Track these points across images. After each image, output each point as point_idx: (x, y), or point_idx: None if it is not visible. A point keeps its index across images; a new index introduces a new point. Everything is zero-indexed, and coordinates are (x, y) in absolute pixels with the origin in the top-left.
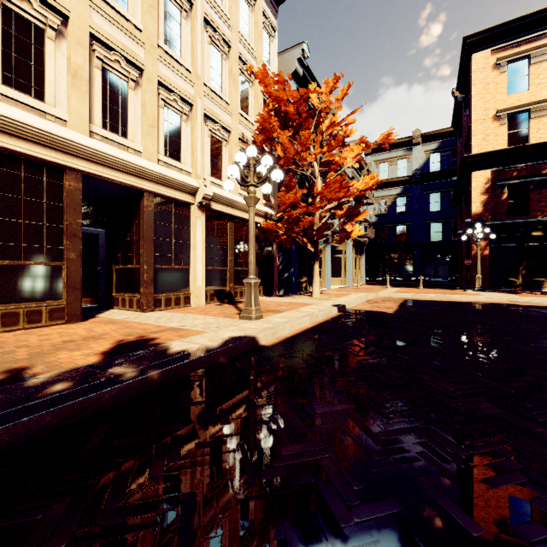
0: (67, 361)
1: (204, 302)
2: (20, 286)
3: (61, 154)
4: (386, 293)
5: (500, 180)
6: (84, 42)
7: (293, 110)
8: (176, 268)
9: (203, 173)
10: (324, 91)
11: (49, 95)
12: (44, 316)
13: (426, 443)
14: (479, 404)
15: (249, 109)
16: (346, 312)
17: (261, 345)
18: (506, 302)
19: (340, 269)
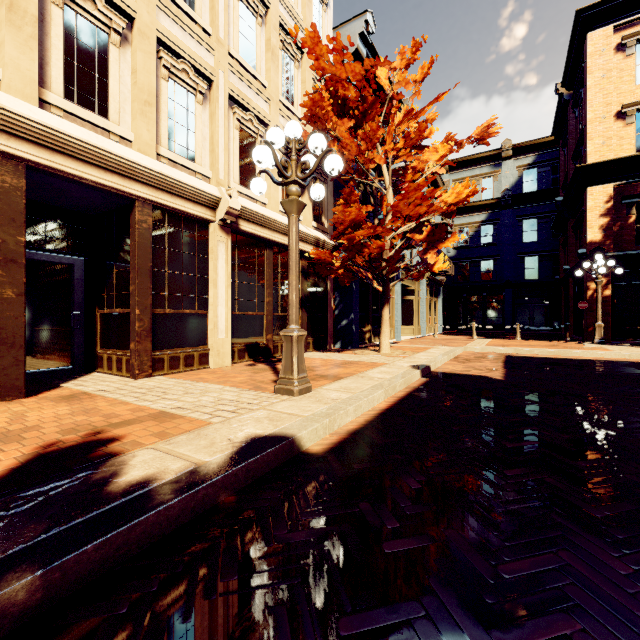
0: None
1: (229, 362)
2: None
3: None
4: (478, 347)
5: (626, 197)
6: None
7: (355, 95)
8: (187, 314)
9: (229, 180)
10: (398, 66)
11: None
12: None
13: None
14: None
15: (294, 98)
16: (433, 377)
17: (305, 452)
18: None
19: (412, 315)
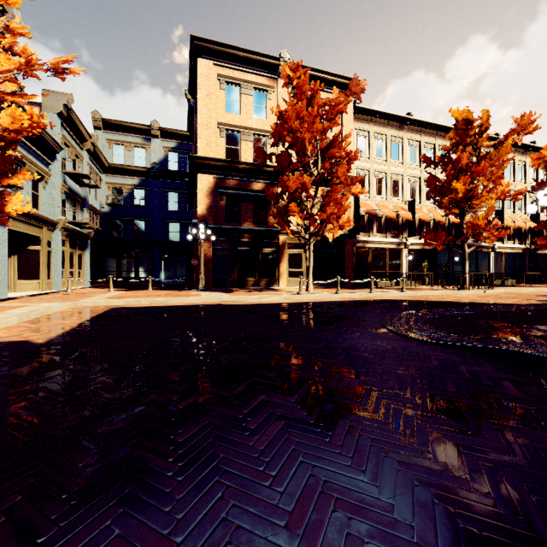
0: None
1: None
2: None
3: None
4: (90, 301)
5: (220, 188)
6: None
7: None
8: None
9: None
10: None
11: None
12: None
13: None
14: None
15: None
16: None
17: None
18: (217, 303)
19: (38, 268)
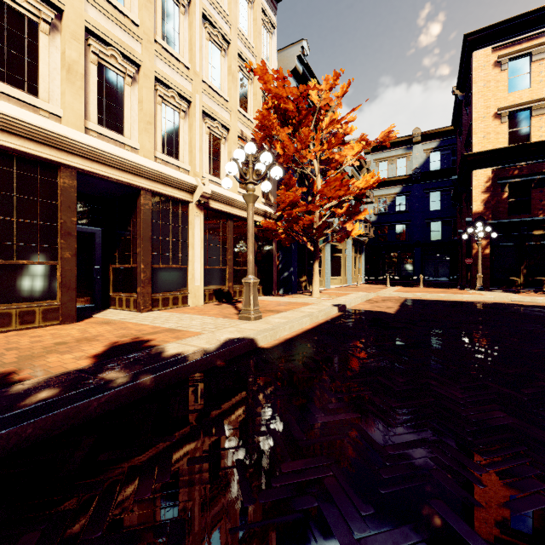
0: (57, 365)
1: (203, 302)
2: (13, 286)
3: (55, 150)
4: (387, 292)
5: (501, 179)
6: (79, 36)
7: (293, 108)
8: (174, 268)
9: (202, 171)
10: (324, 88)
11: (42, 90)
12: (38, 317)
13: (439, 458)
14: (491, 413)
15: (248, 107)
16: (347, 312)
17: (259, 347)
18: (508, 302)
19: (340, 268)
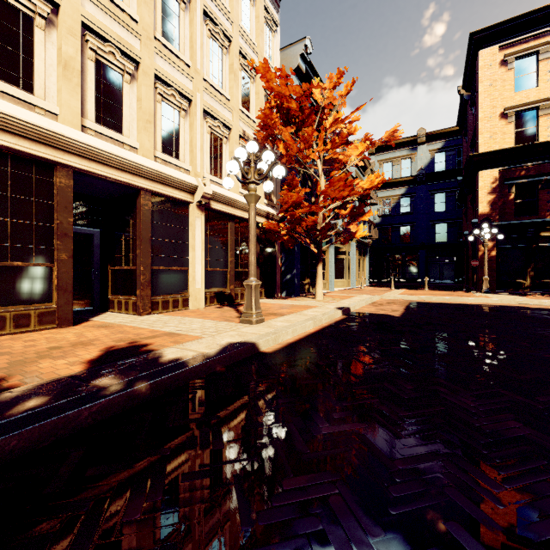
0: (50, 371)
1: (204, 305)
2: (7, 289)
3: (51, 149)
4: (391, 295)
5: (507, 180)
6: (76, 32)
7: (296, 106)
8: (174, 270)
9: (203, 171)
10: (327, 87)
11: (38, 87)
12: (33, 320)
13: (452, 474)
14: (506, 423)
15: (250, 106)
16: (351, 315)
17: (261, 352)
18: (516, 305)
19: (343, 271)
